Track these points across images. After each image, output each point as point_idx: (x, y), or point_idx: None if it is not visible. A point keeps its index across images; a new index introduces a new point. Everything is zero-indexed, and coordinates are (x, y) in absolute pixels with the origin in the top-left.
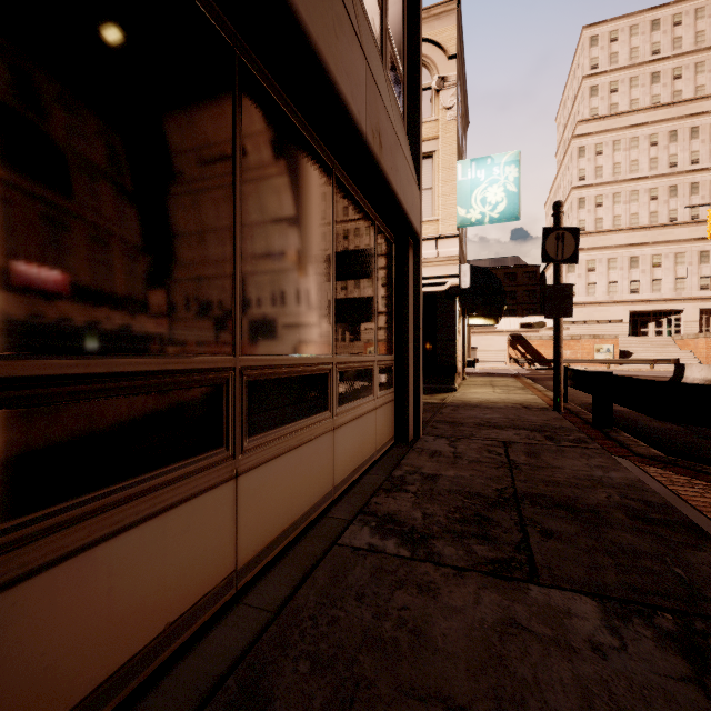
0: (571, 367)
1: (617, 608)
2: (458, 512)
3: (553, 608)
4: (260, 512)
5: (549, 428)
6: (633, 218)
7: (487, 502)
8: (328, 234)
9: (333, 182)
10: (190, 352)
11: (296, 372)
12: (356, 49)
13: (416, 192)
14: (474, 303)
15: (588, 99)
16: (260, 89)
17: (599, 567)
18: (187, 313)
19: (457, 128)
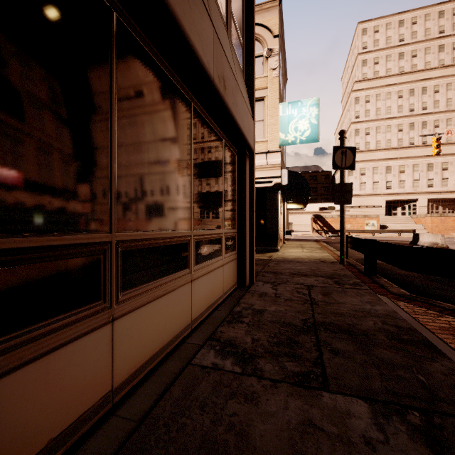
0: (351, 235)
1: (381, 408)
2: (276, 337)
3: (338, 410)
4: (133, 345)
5: (337, 275)
6: (388, 142)
7: (295, 329)
8: (187, 147)
9: (191, 111)
10: (71, 231)
11: (162, 243)
12: (205, 18)
13: (250, 121)
14: (290, 195)
15: (361, 68)
16: (133, 40)
17: (369, 376)
18: (68, 202)
19: (279, 82)
